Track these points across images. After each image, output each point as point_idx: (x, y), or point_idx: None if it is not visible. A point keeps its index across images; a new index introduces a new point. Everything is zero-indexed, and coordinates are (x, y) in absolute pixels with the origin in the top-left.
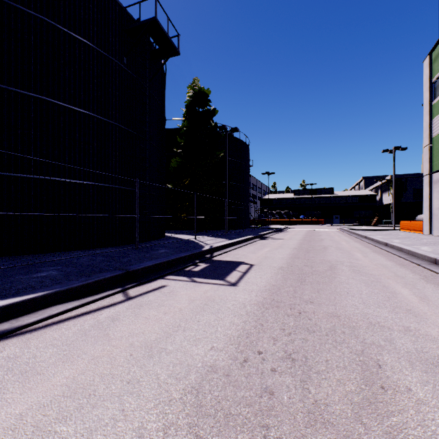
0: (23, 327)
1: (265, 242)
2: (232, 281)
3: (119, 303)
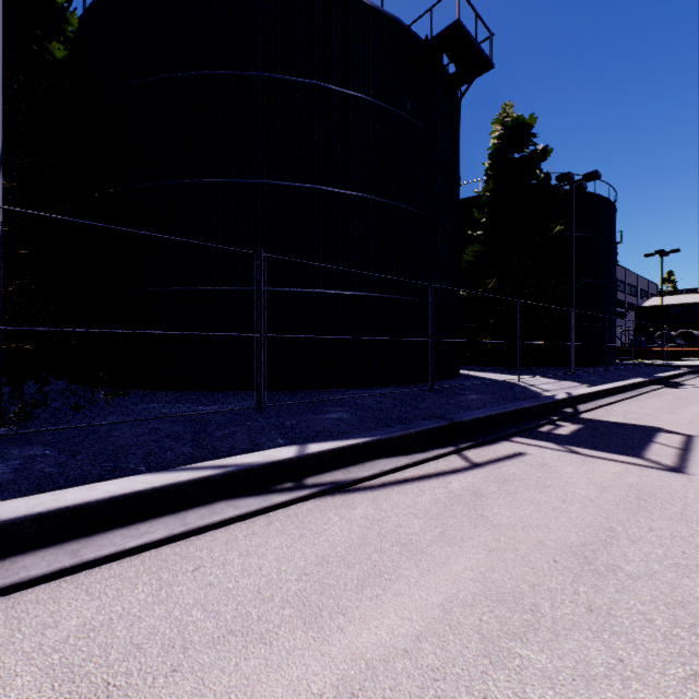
0: (358, 481)
1: (682, 393)
2: (667, 463)
3: (465, 470)
